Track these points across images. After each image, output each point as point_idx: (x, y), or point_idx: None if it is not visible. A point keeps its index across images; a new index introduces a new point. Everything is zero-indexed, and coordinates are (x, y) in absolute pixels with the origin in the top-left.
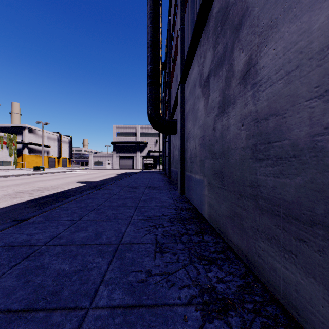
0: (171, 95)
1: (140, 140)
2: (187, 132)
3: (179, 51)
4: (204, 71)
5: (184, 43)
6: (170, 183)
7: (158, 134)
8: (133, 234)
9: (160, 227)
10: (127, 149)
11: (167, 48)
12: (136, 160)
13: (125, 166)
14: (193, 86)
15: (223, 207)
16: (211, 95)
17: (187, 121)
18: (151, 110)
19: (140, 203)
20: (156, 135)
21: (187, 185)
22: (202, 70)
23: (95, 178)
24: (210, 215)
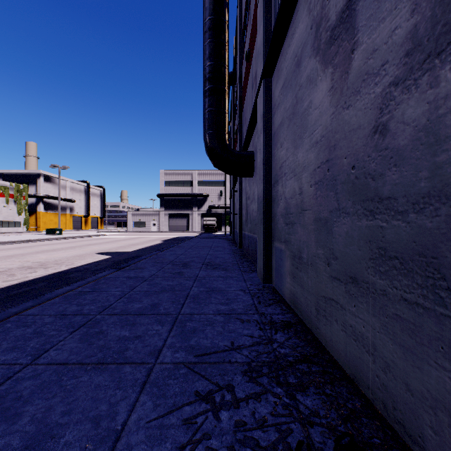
0: (243, 118)
1: (197, 191)
2: (277, 167)
3: (260, 23)
4: (333, 2)
5: (270, 4)
6: (242, 256)
7: (223, 183)
8: (142, 449)
9: (226, 408)
10: (179, 205)
11: (236, 49)
12: (193, 220)
13: (177, 228)
14: (292, 69)
15: (447, 382)
16: (364, 41)
17: (277, 145)
18: (212, 135)
19: (186, 304)
20: (220, 185)
21: (277, 267)
22: (323, 8)
23: (129, 246)
24: (359, 365)
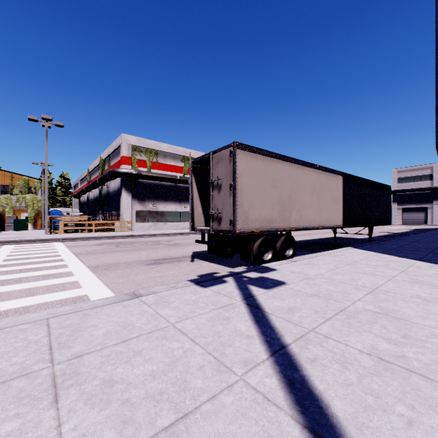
0: None
1: None
2: None
3: None
4: None
5: None
6: None
7: None
8: None
9: None
10: (414, 199)
11: None
12: (433, 213)
13: (412, 221)
14: None
15: None
16: None
17: None
18: None
19: None
20: None
21: None
22: None
23: (390, 231)
24: None
